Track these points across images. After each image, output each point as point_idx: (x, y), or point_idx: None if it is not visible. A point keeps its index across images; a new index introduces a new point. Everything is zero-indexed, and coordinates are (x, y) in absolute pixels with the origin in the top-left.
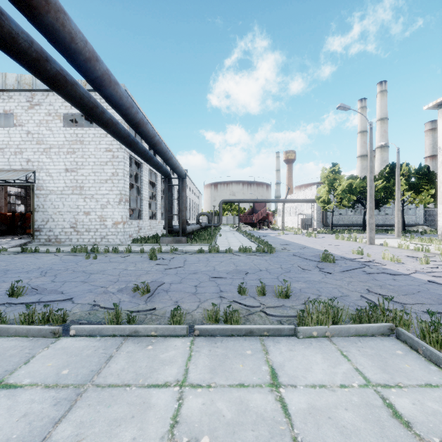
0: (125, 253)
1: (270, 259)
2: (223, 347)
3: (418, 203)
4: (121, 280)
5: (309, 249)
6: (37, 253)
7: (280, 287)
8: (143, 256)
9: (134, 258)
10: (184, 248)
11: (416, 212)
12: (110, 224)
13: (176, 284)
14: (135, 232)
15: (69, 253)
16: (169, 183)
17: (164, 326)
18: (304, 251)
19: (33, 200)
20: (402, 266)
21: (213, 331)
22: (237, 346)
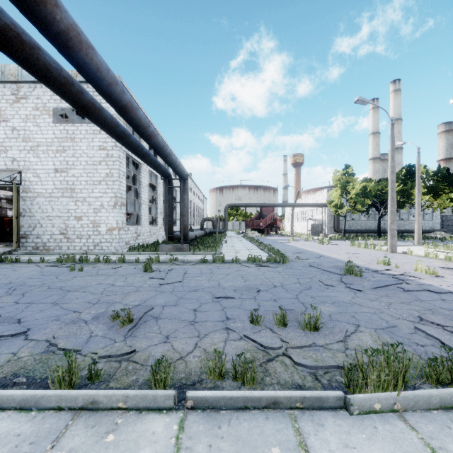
0: (117, 264)
1: (284, 271)
2: (232, 438)
3: (437, 207)
4: (103, 300)
5: (325, 258)
6: (18, 264)
7: (307, 316)
8: (138, 267)
9: (126, 270)
10: (185, 257)
11: (433, 217)
12: (104, 230)
13: (170, 307)
14: (132, 239)
15: (54, 264)
16: (169, 185)
17: (139, 392)
18: (321, 261)
19: (19, 204)
20: (442, 281)
21: (216, 401)
22: (256, 434)
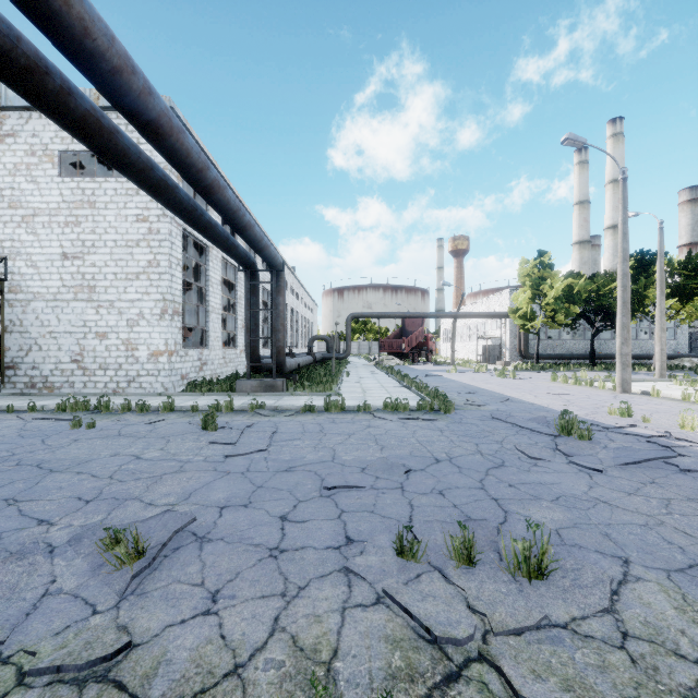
0: (161, 413)
1: (449, 428)
2: None
3: (685, 319)
4: (108, 493)
5: (515, 404)
6: None
7: (520, 544)
8: (193, 421)
9: (172, 426)
10: (279, 400)
11: (677, 334)
12: (144, 356)
13: (235, 509)
14: (193, 370)
15: (50, 414)
16: (253, 280)
17: None
18: (510, 408)
19: (2, 311)
20: None
21: None
22: None
